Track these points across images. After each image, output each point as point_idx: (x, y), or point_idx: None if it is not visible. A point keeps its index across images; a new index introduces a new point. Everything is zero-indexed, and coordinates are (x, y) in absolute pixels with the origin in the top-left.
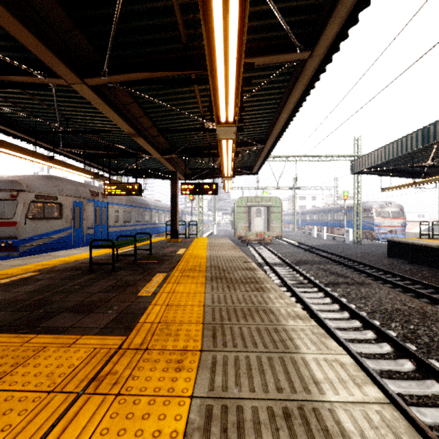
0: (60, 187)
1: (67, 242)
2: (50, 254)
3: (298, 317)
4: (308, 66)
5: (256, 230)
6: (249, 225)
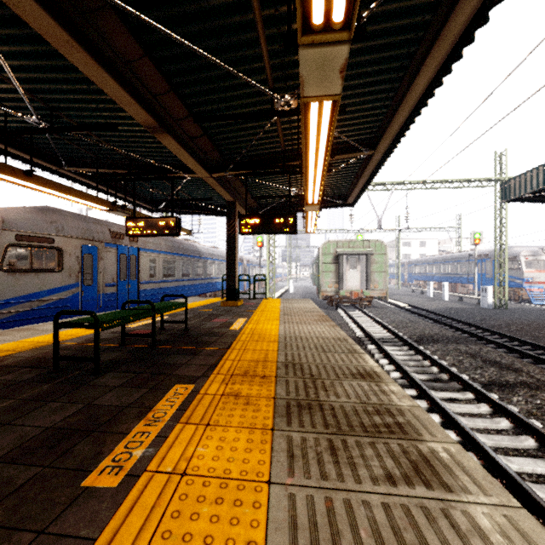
0: (59, 224)
1: (71, 306)
2: (34, 327)
3: None
4: None
5: (350, 287)
6: (339, 280)
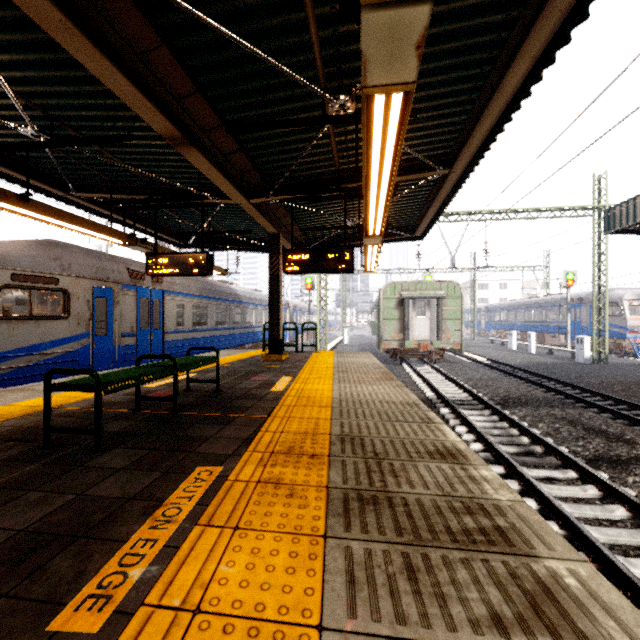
0: (65, 261)
1: (79, 361)
2: (32, 387)
3: None
4: None
5: (417, 337)
6: (405, 329)
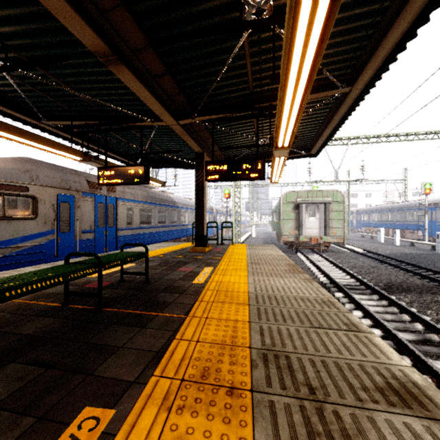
0: (34, 173)
1: (46, 252)
2: None
3: None
4: None
5: (309, 233)
6: (299, 227)
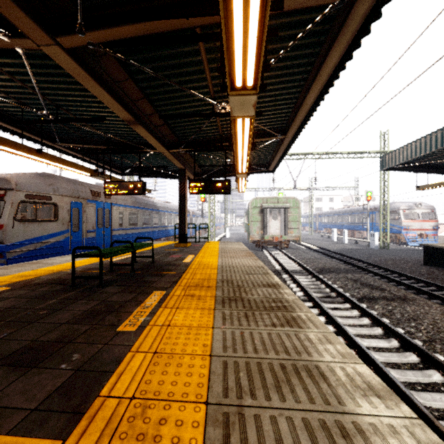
0: (55, 186)
1: (63, 247)
2: (40, 261)
3: (372, 391)
4: (355, 12)
5: (272, 233)
6: (264, 228)
